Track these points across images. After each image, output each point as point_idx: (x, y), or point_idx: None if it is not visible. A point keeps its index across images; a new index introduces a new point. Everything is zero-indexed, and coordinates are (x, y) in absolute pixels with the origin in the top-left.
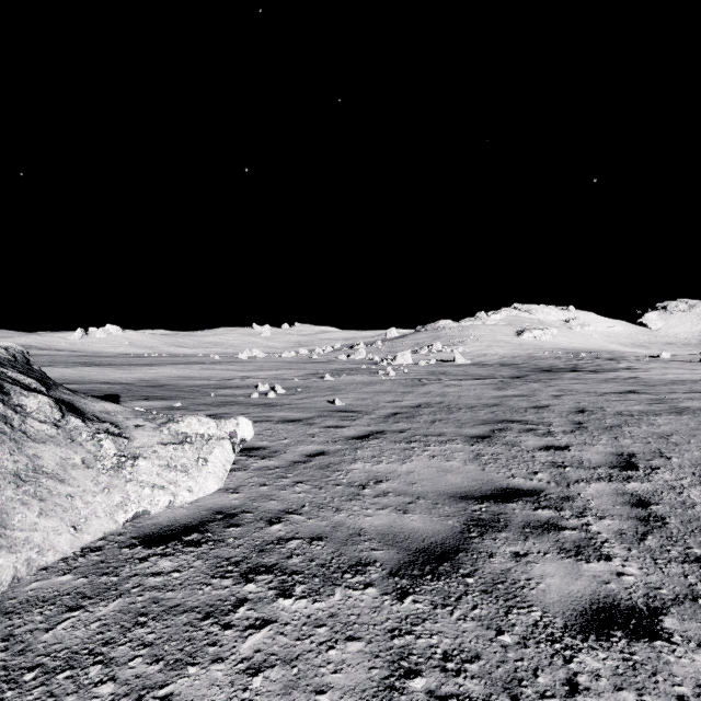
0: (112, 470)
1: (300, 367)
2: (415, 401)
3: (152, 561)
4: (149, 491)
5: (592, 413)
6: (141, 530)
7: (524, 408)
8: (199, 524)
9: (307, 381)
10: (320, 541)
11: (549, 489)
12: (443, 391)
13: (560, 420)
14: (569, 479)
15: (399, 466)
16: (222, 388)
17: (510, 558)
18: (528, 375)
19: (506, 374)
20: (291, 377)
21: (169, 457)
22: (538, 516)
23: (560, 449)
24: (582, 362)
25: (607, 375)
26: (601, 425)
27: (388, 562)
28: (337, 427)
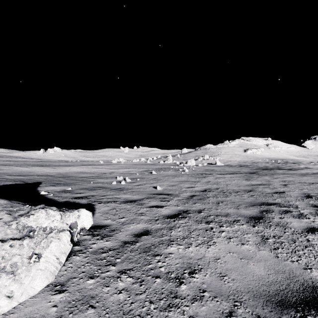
0: None
1: (140, 167)
2: (202, 187)
3: None
4: None
5: (317, 198)
6: None
7: (269, 193)
8: None
9: (143, 175)
10: None
11: None
12: (216, 181)
13: (300, 203)
14: None
15: (205, 249)
16: (99, 178)
17: None
18: (257, 171)
19: (245, 171)
20: (135, 172)
21: (1, 256)
22: None
23: None
24: (280, 164)
25: (300, 171)
26: None
27: None
28: (158, 207)
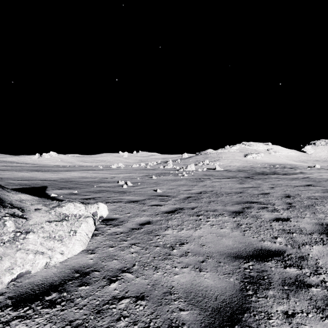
0: (8, 242)
1: (141, 172)
2: (198, 190)
3: (12, 325)
4: (32, 256)
5: (294, 197)
6: (18, 289)
7: (256, 194)
8: (61, 282)
9: (143, 179)
10: (142, 300)
11: (288, 250)
12: (212, 184)
13: (278, 201)
14: (297, 242)
15: (193, 232)
16: (101, 182)
17: (283, 319)
18: (253, 176)
19: (242, 175)
20: (136, 177)
21: (51, 230)
22: (288, 273)
23: (285, 220)
24: (277, 169)
25: (292, 176)
26: (302, 205)
27: (192, 325)
28: (158, 205)
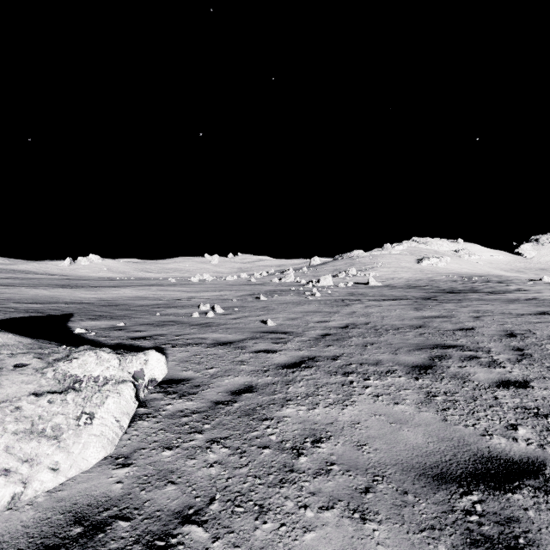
0: None
1: (240, 288)
2: (342, 321)
3: None
4: None
5: (524, 337)
6: None
7: (450, 330)
8: None
9: (244, 301)
10: None
11: None
12: (366, 311)
13: (495, 344)
14: None
15: (339, 411)
16: (169, 307)
17: None
18: (436, 296)
19: (417, 295)
20: (231, 297)
21: (37, 415)
22: None
23: (521, 386)
24: (476, 284)
25: (507, 296)
26: (545, 352)
27: None
28: (268, 352)
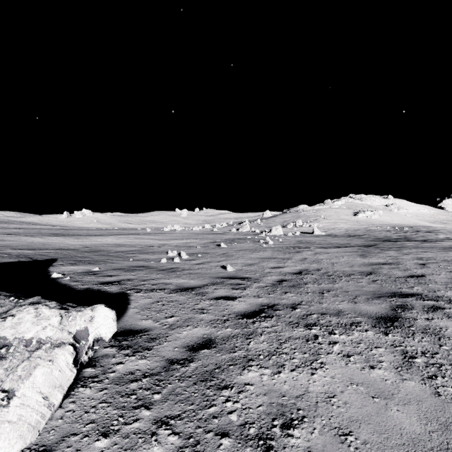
0: None
1: (204, 237)
2: (295, 267)
3: None
4: None
5: None
6: None
7: (401, 277)
8: None
9: (206, 248)
10: None
11: None
12: (316, 258)
13: None
14: None
15: (309, 377)
16: (142, 253)
17: None
18: (376, 244)
19: (358, 243)
20: (196, 244)
21: None
22: None
23: None
24: (408, 233)
25: (441, 244)
26: None
27: None
28: (228, 298)
